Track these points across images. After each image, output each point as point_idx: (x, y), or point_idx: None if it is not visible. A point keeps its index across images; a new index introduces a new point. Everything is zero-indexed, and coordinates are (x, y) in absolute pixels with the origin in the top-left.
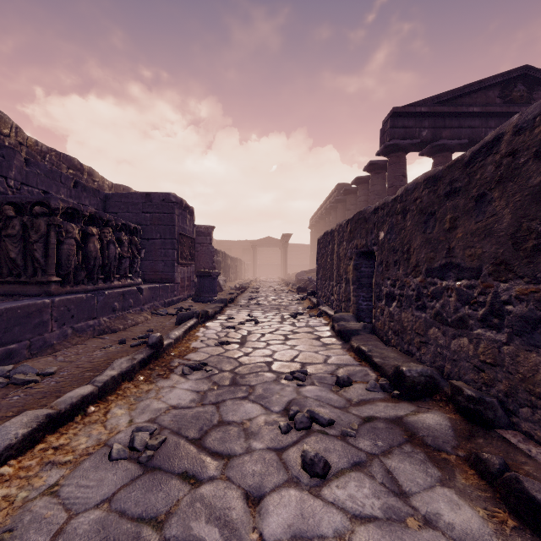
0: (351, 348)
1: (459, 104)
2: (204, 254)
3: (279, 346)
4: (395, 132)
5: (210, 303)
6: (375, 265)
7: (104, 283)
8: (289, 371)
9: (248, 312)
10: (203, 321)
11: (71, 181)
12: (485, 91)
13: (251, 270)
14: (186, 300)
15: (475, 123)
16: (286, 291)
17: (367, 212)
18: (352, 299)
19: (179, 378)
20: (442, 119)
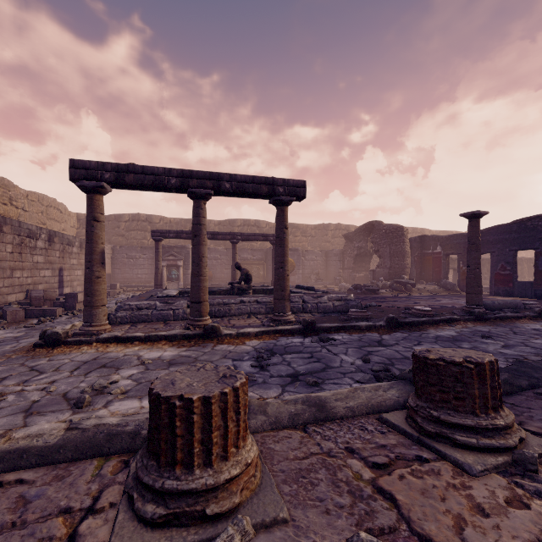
0: None
1: None
2: None
3: None
4: None
5: None
6: None
7: None
8: None
9: None
10: None
11: None
12: None
13: None
14: None
15: None
16: None
17: None
18: None
19: None
20: None
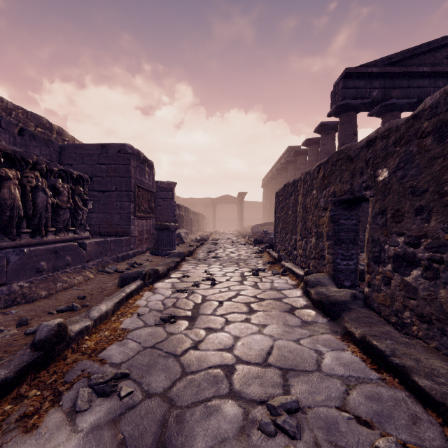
0: (347, 335)
1: (408, 65)
2: (166, 209)
3: (242, 326)
4: (346, 92)
5: (167, 257)
6: (369, 216)
7: (32, 238)
8: (264, 397)
9: (205, 267)
10: (151, 282)
11: (15, 127)
12: (433, 53)
13: (212, 223)
14: (144, 253)
15: (424, 83)
16: (243, 243)
17: (352, 149)
18: (326, 257)
19: (59, 424)
20: (392, 80)
